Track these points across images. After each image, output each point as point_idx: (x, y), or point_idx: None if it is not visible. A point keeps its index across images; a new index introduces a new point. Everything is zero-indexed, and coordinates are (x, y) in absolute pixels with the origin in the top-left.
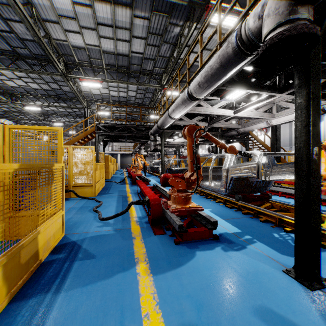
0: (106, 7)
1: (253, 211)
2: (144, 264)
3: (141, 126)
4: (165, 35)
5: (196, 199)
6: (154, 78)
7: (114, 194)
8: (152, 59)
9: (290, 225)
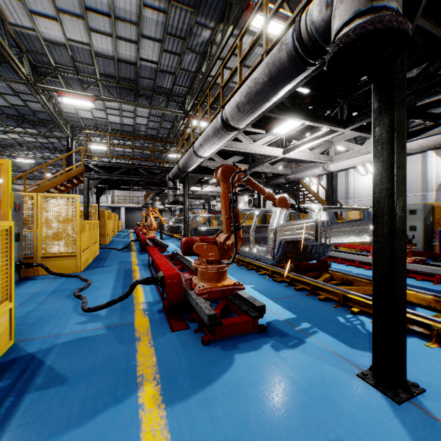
0: None
1: (309, 286)
2: (153, 386)
3: (155, 168)
4: (190, 39)
5: (233, 271)
6: (173, 100)
7: (112, 267)
8: (171, 73)
9: (357, 304)
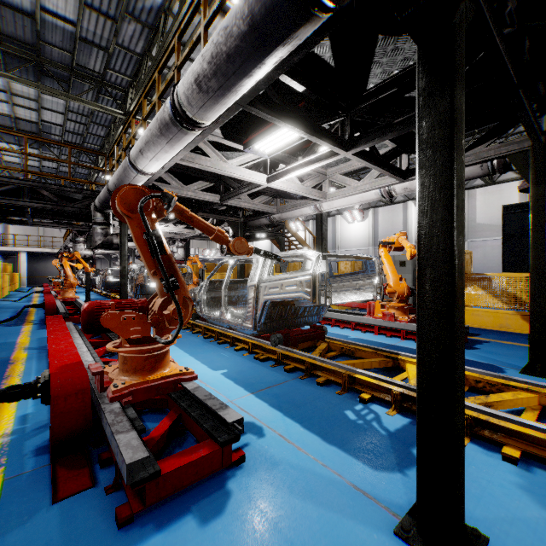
0: None
1: (303, 364)
2: None
3: (72, 189)
4: None
5: (197, 348)
6: (107, 92)
7: None
8: (101, 48)
9: (366, 386)
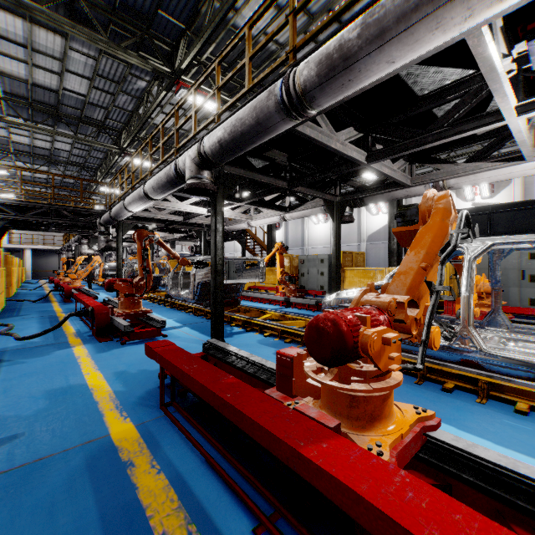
0: (15, 20)
1: None
2: (87, 358)
3: (83, 210)
4: (124, 84)
5: (164, 312)
6: (106, 133)
7: (33, 315)
8: (103, 108)
9: (237, 321)
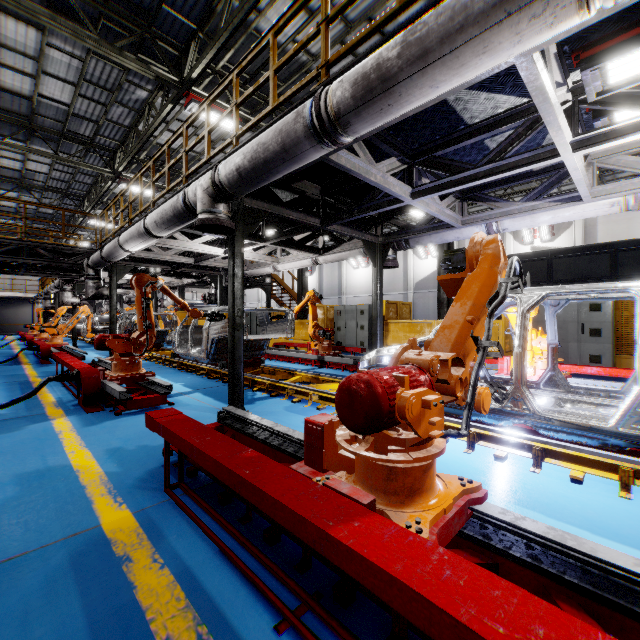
0: None
1: None
2: (70, 433)
3: (66, 248)
4: (120, 93)
5: (170, 374)
6: (96, 152)
7: None
8: (92, 121)
9: (261, 385)
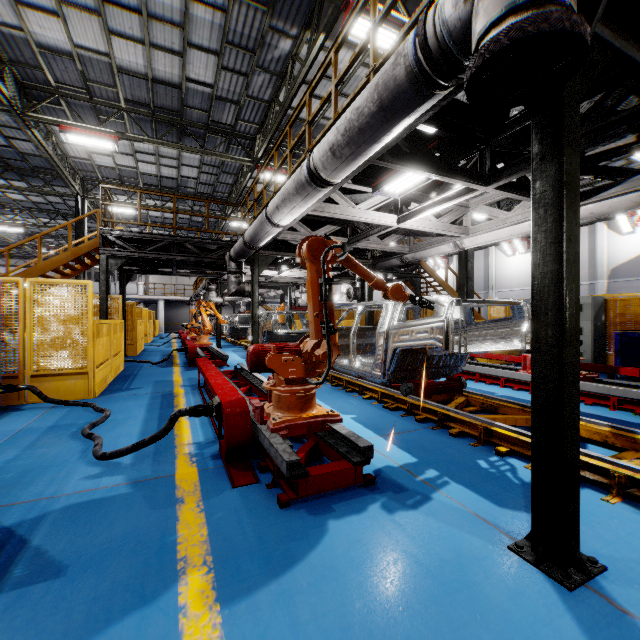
0: None
1: (436, 415)
2: (202, 575)
3: (210, 241)
4: (261, 53)
5: (326, 394)
6: (237, 142)
7: (144, 390)
8: (233, 102)
9: (504, 440)
